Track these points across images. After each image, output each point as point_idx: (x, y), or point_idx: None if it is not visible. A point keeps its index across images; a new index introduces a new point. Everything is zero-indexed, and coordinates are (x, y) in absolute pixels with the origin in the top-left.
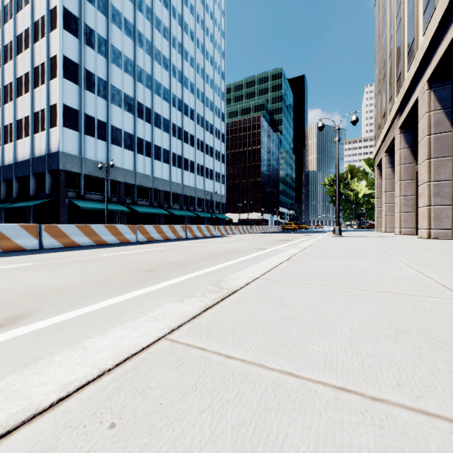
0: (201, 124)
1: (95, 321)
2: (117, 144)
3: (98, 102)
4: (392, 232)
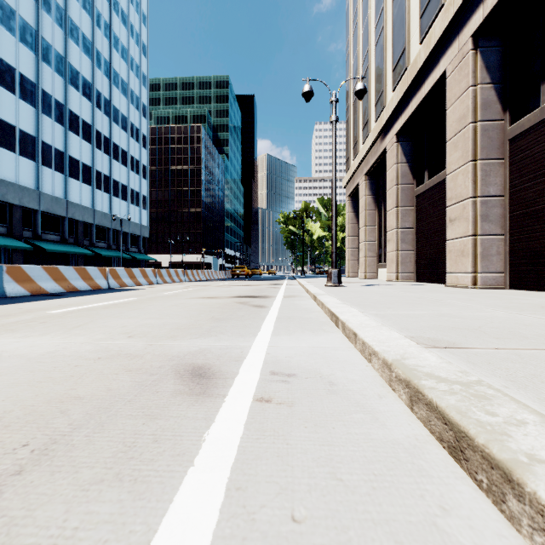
0: (105, 109)
1: None
2: None
3: None
4: (373, 278)
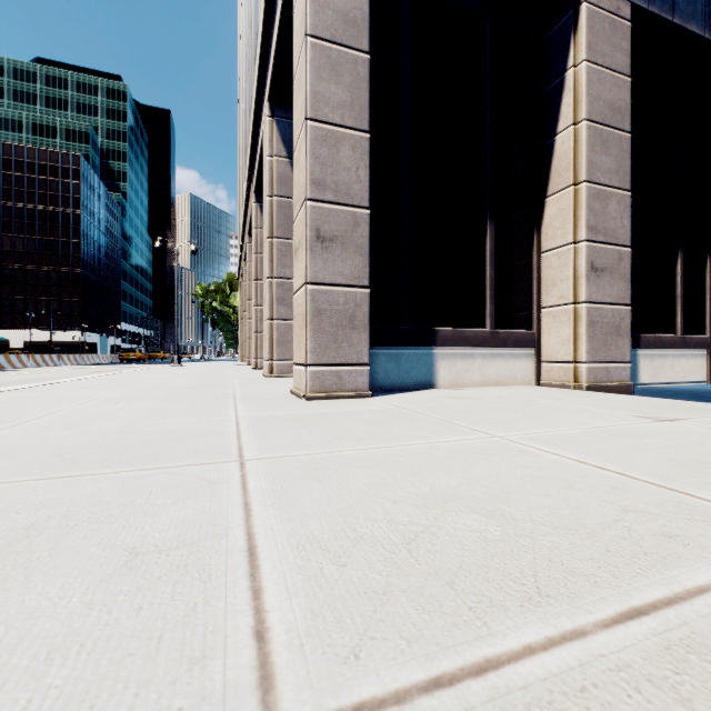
0: None
1: None
2: None
3: None
4: None
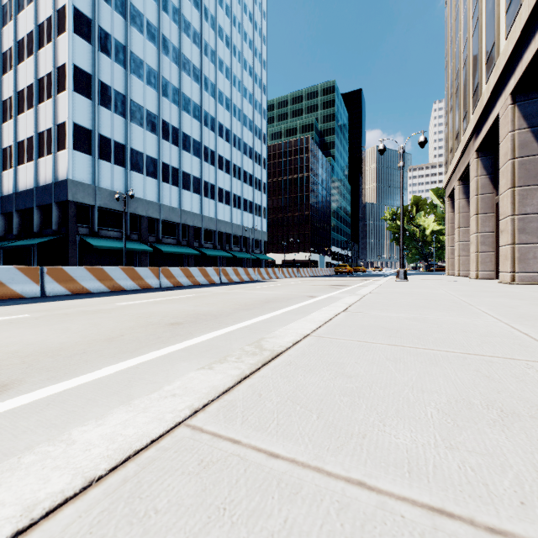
0: (238, 147)
1: (95, 395)
2: (137, 170)
3: (115, 120)
4: (467, 276)
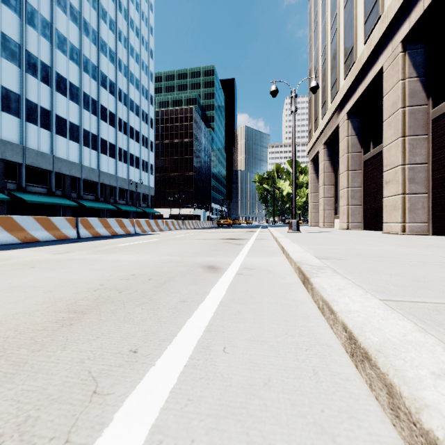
0: (124, 102)
1: None
2: None
3: None
4: (330, 227)
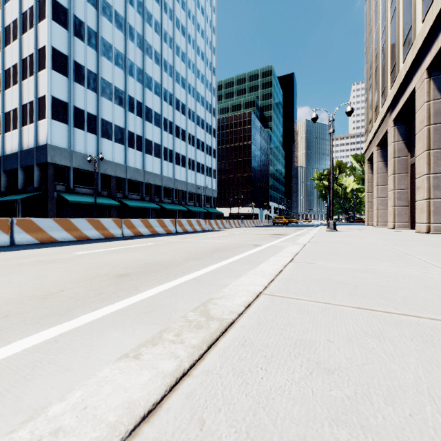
0: (192, 119)
1: None
2: (107, 137)
3: (88, 95)
4: (384, 226)
